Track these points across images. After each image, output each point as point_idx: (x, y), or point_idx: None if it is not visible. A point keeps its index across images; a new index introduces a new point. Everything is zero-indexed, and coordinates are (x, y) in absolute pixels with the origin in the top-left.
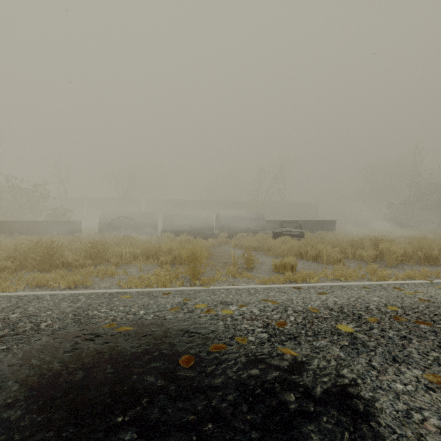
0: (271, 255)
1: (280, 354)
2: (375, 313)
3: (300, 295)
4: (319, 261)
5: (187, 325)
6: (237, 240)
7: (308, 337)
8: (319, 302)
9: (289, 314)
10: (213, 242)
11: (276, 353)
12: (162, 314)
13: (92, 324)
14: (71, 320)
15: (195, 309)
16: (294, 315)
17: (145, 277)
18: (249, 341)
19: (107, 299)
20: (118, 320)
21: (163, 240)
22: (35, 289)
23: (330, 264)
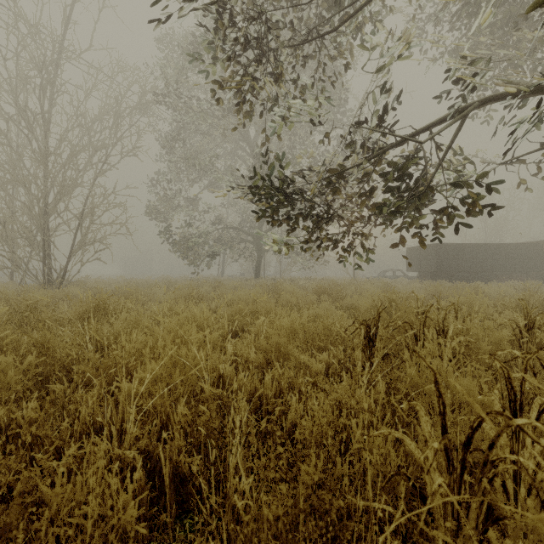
0: None
1: None
2: None
3: None
4: None
5: None
6: None
7: None
8: None
9: None
10: None
11: None
12: None
13: None
14: None
15: None
16: None
17: None
18: None
19: None
20: None
21: None
22: None
23: None
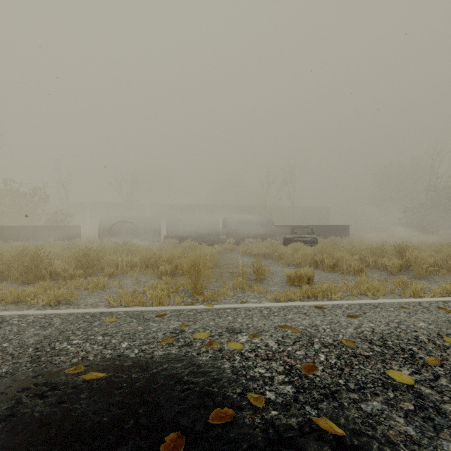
0: (282, 263)
1: (317, 430)
2: (431, 349)
3: (326, 318)
4: (337, 271)
5: (181, 369)
6: (245, 247)
7: (351, 394)
8: (351, 329)
9: (317, 350)
10: (220, 249)
11: (310, 428)
12: (150, 348)
13: (54, 365)
14: (27, 359)
15: (193, 339)
16: (324, 351)
17: (139, 291)
18: (267, 401)
19: (86, 323)
20: (89, 359)
21: (166, 247)
22: (9, 306)
23: (350, 275)
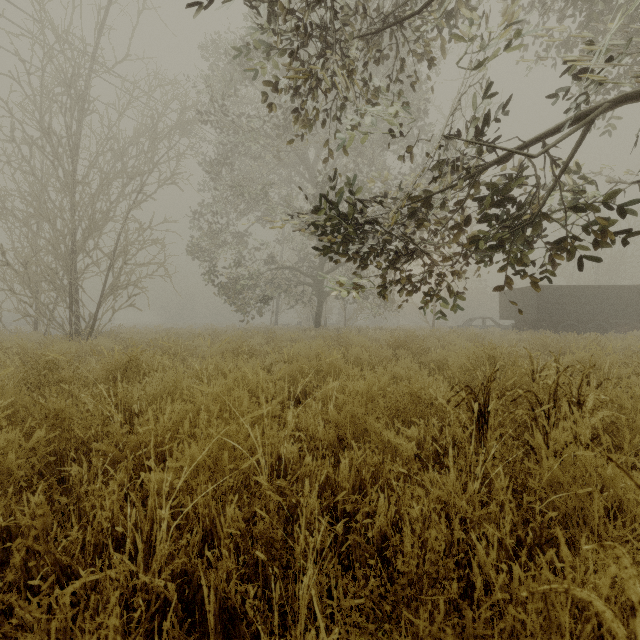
0: None
1: None
2: None
3: None
4: None
5: None
6: None
7: None
8: None
9: None
10: None
11: None
12: None
13: None
14: None
15: None
16: None
17: None
18: None
19: None
20: None
21: None
22: None
23: None
